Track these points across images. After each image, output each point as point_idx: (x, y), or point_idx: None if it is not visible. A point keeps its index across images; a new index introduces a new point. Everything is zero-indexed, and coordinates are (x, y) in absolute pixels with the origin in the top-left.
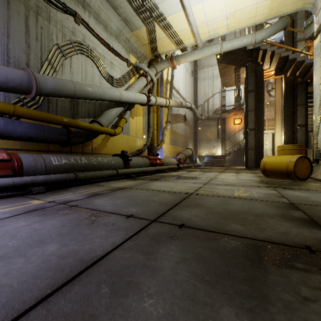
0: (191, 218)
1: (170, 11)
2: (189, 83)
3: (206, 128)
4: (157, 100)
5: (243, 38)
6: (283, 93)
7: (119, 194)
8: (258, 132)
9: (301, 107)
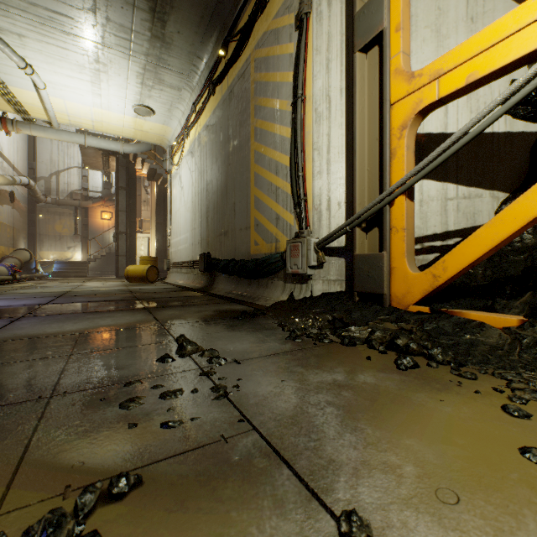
0: (79, 295)
1: (16, 84)
2: (20, 136)
3: (55, 217)
4: None
5: (112, 144)
6: (156, 200)
7: (2, 295)
8: (131, 236)
9: None
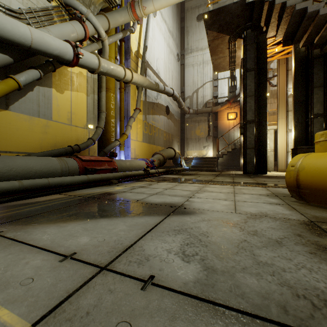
0: None
1: None
2: (174, 68)
3: (195, 125)
4: (103, 62)
5: None
6: (293, 72)
7: None
8: (259, 125)
9: (319, 89)
